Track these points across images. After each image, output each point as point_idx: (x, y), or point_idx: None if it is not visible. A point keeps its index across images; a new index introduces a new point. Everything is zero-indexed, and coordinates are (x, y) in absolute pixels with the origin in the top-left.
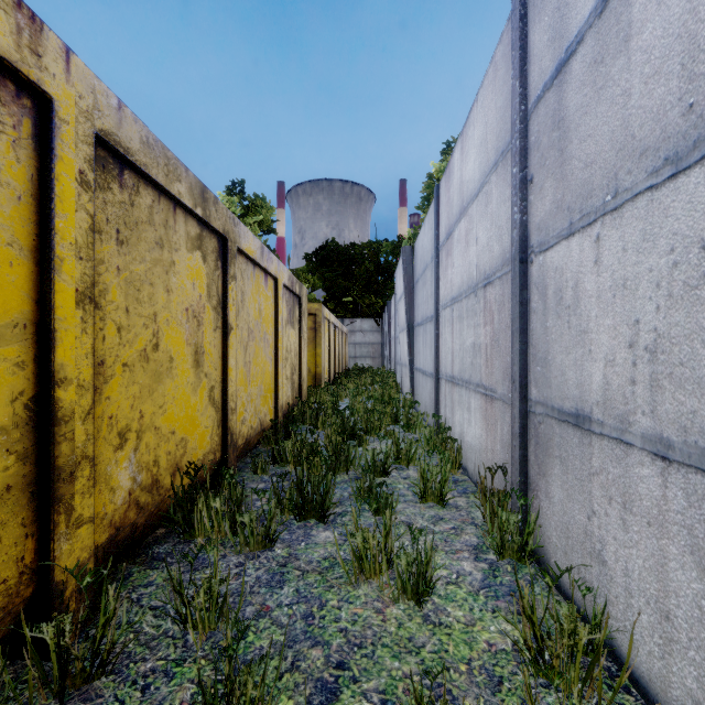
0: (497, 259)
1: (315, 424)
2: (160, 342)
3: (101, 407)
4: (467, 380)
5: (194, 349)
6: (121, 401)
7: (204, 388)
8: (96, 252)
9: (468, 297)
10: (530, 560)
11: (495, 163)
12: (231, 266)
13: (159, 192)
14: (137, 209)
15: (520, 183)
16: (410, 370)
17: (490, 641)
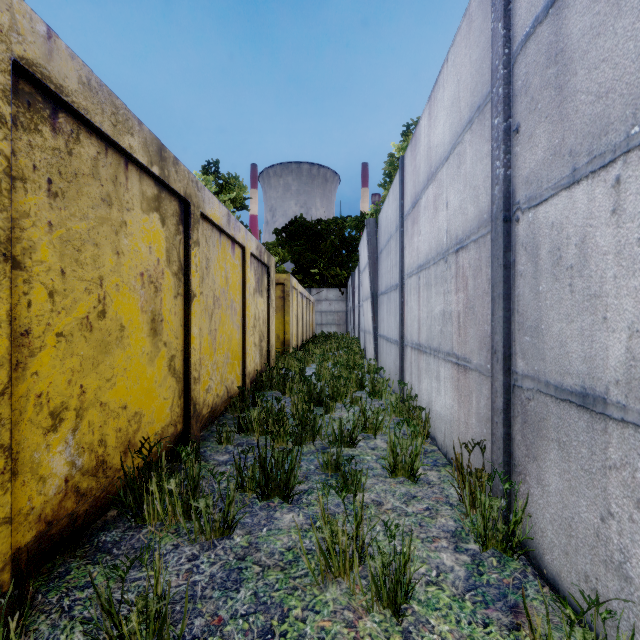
0: (472, 221)
1: (283, 390)
2: (107, 308)
3: (26, 384)
4: (436, 348)
5: (150, 317)
6: (54, 376)
7: (163, 357)
8: (17, 203)
9: (437, 264)
10: (518, 552)
11: (469, 121)
12: (194, 231)
13: (106, 143)
14: (76, 159)
15: (503, 134)
16: (374, 337)
17: None
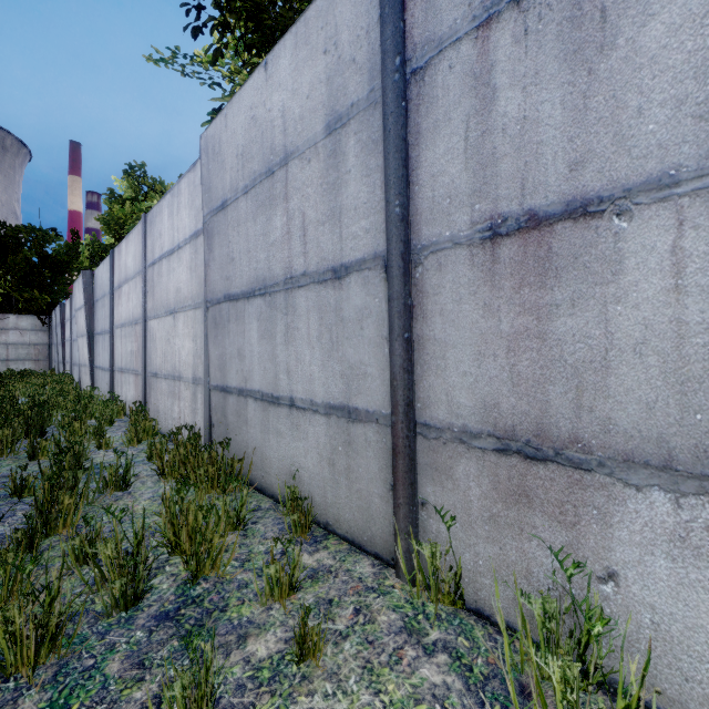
0: (139, 315)
1: None
2: None
3: None
4: (129, 369)
5: None
6: None
7: None
8: None
9: (129, 327)
10: None
11: (139, 272)
12: None
13: None
14: None
15: (144, 292)
16: (91, 369)
17: (124, 440)
